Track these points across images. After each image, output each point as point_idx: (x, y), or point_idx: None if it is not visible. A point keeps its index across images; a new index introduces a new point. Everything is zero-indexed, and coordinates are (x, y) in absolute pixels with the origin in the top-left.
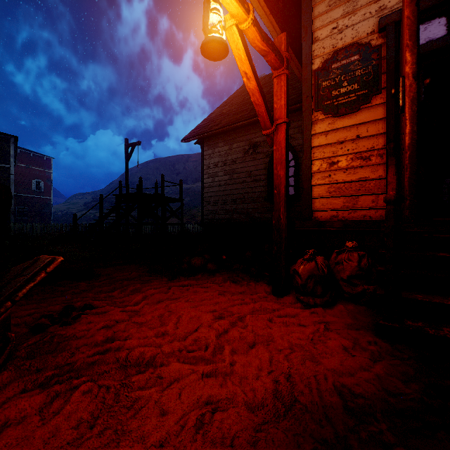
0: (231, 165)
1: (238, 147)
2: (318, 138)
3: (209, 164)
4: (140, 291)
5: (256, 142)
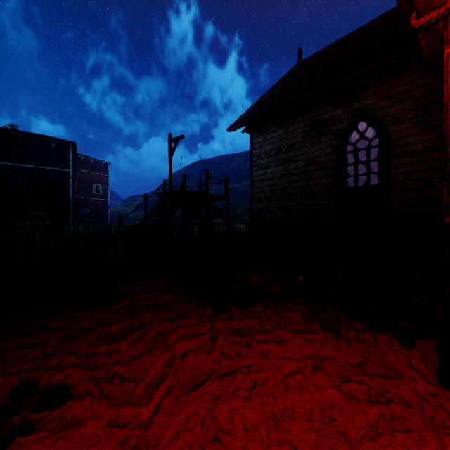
0: (287, 153)
1: (296, 129)
2: None
3: (260, 154)
4: (166, 341)
5: (321, 120)
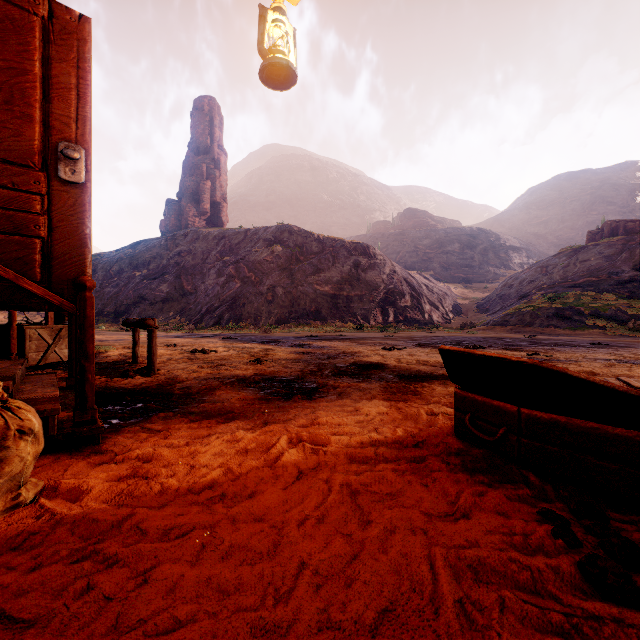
0: None
1: None
2: None
3: None
4: None
5: None
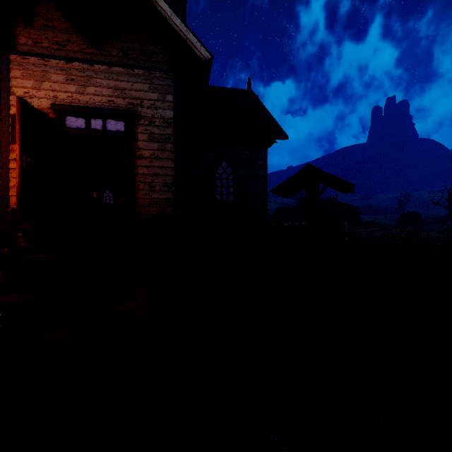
0: None
1: None
2: (15, 163)
3: None
4: None
5: None
